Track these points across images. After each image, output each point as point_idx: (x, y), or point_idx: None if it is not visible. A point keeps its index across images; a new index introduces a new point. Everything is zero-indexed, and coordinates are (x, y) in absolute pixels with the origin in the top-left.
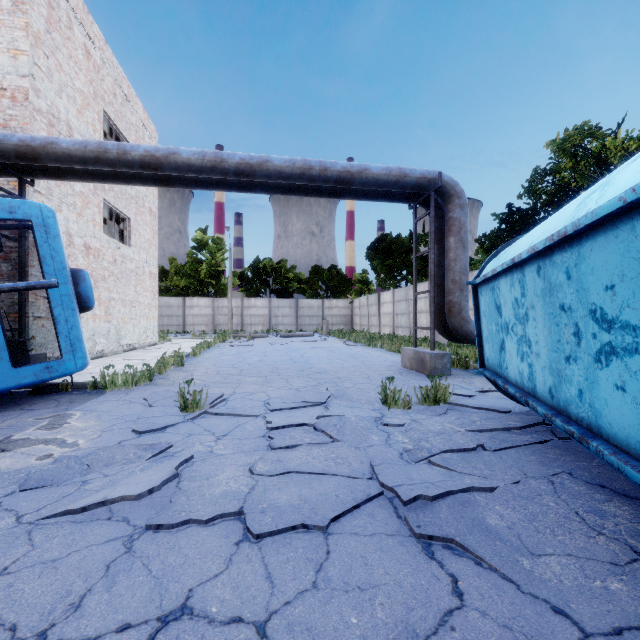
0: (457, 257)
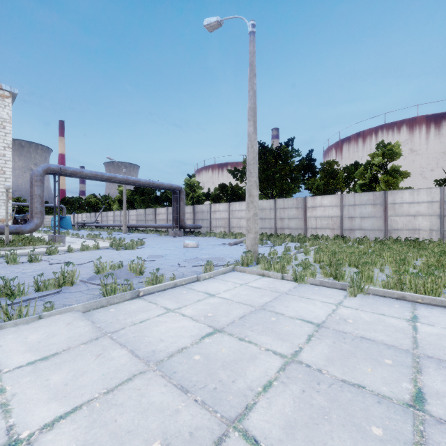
0: (64, 215)
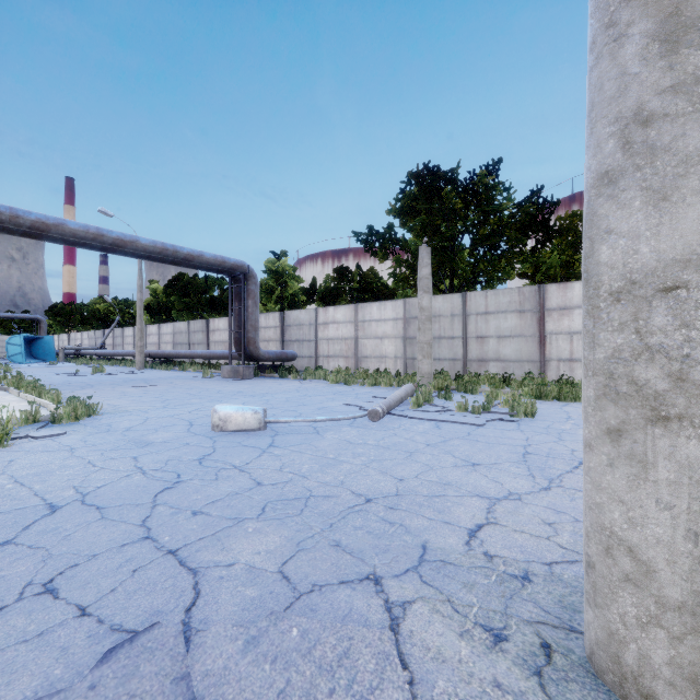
0: (43, 335)
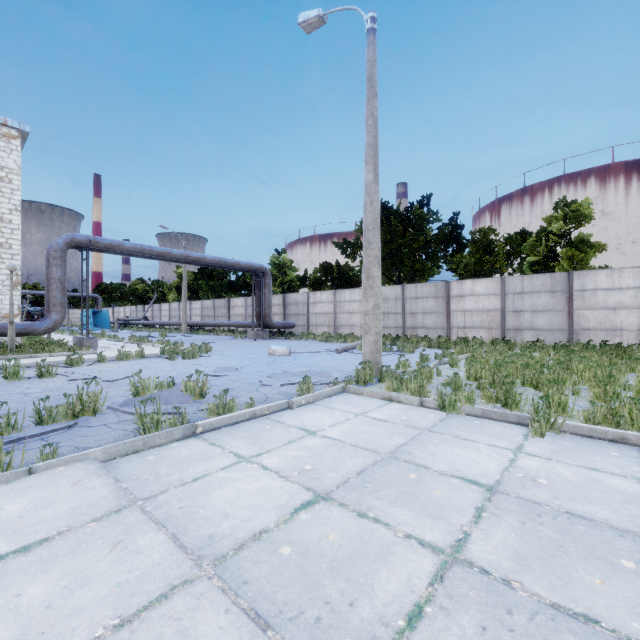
0: (100, 309)
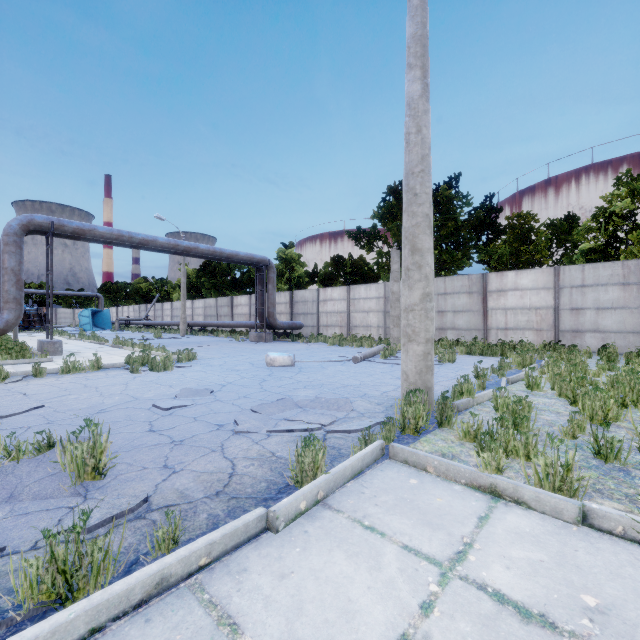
0: (101, 309)
